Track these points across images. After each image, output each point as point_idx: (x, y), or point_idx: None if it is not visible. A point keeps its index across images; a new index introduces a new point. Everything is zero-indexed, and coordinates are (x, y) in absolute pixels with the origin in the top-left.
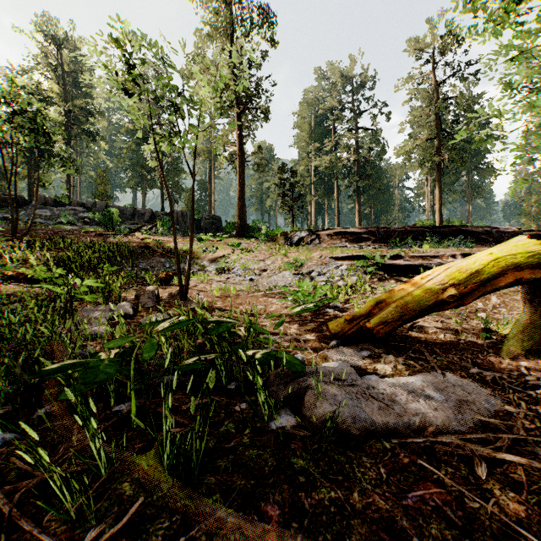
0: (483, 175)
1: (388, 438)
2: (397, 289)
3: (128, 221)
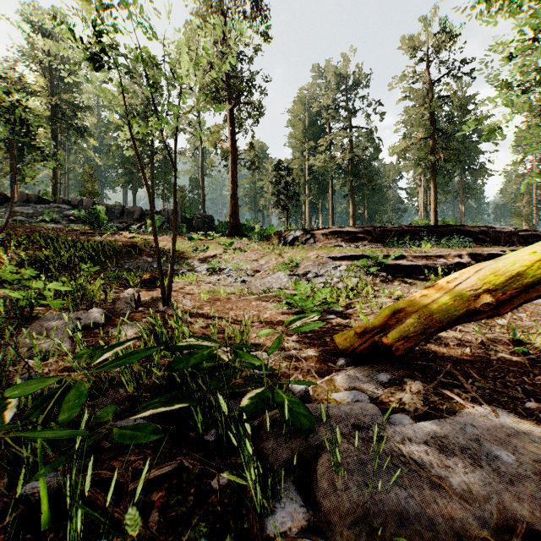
0: (475, 175)
1: None
2: (419, 295)
3: (117, 220)
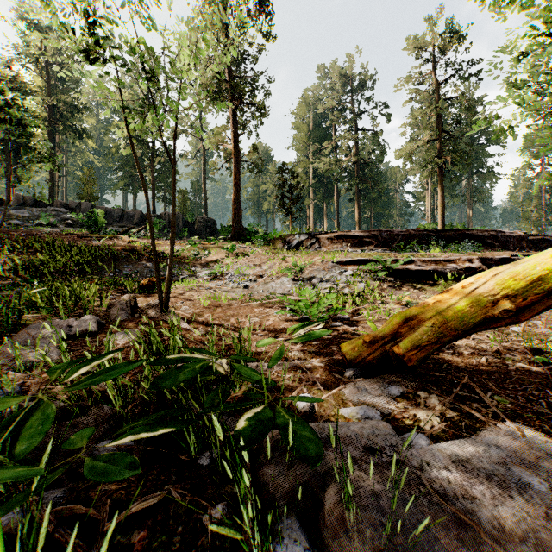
0: (483, 179)
1: None
2: (432, 301)
3: (116, 224)
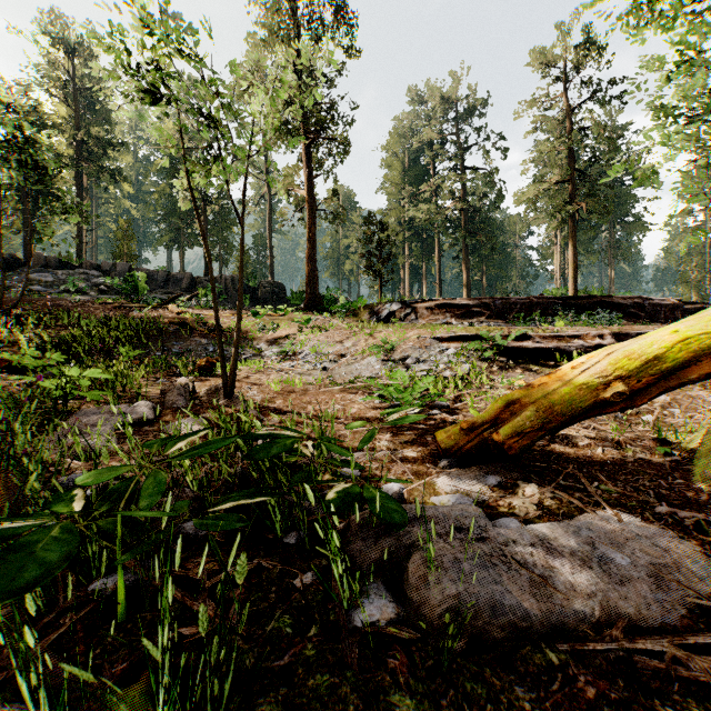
0: (629, 230)
1: (552, 641)
2: (537, 384)
3: (160, 290)
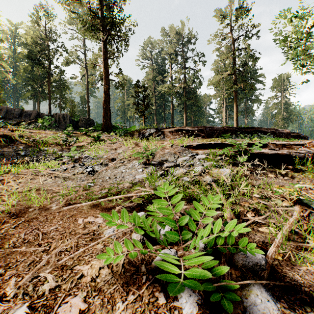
0: (253, 102)
1: None
2: None
3: (16, 119)
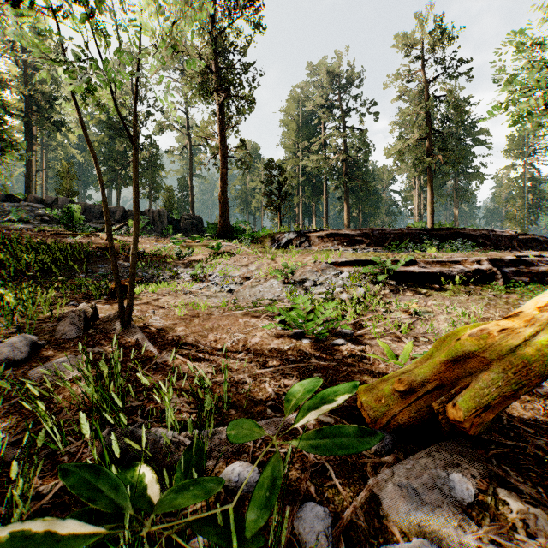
0: (469, 179)
1: None
2: (496, 331)
3: (96, 220)
